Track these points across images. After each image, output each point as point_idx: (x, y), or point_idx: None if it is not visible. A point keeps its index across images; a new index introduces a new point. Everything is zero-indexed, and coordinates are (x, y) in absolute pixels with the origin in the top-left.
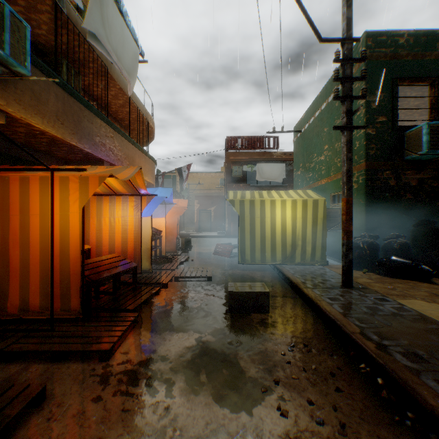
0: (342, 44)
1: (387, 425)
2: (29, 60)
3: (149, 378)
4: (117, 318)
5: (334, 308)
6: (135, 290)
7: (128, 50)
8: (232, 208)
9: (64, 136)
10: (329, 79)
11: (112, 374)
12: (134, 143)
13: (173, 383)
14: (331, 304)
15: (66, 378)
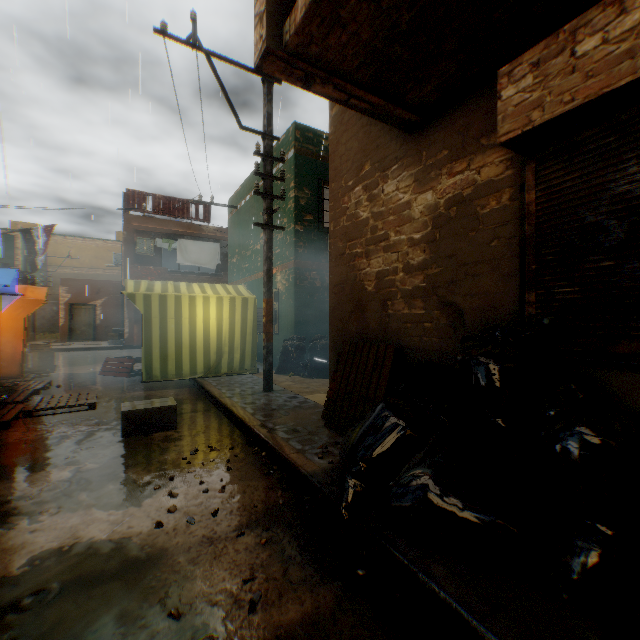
0: (264, 137)
1: (258, 478)
2: None
3: (1, 519)
4: None
5: (246, 410)
6: None
7: None
8: None
9: None
10: None
11: None
12: None
13: (41, 513)
14: (245, 408)
15: None
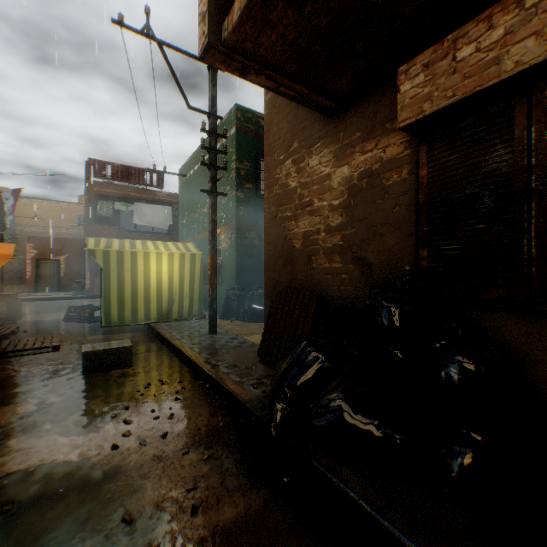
0: (209, 116)
1: (202, 406)
2: None
3: None
4: None
5: (193, 350)
6: None
7: None
8: None
9: None
10: None
11: None
12: None
13: (10, 440)
14: (192, 348)
15: None
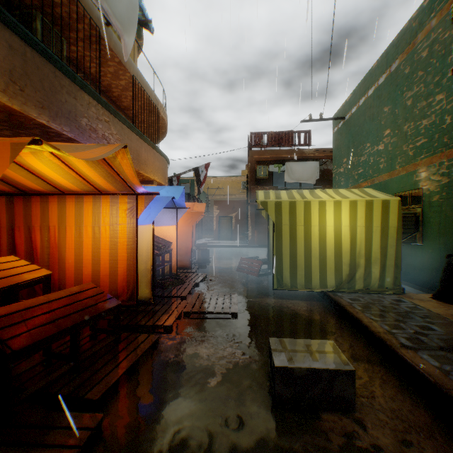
0: None
1: None
2: None
3: None
4: (55, 433)
5: None
6: (118, 342)
7: None
8: (256, 214)
9: (26, 109)
10: (392, 41)
11: None
12: (139, 133)
13: None
14: None
15: None
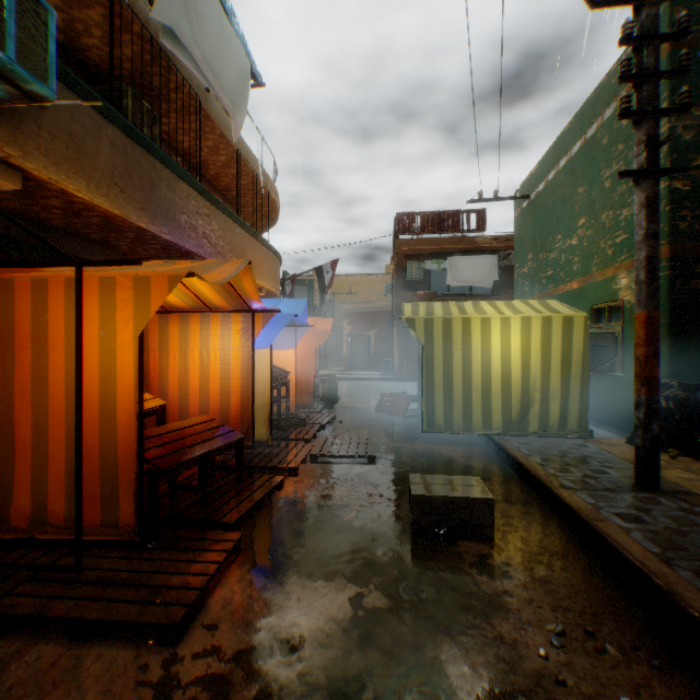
0: (636, 9)
1: None
2: (53, 71)
3: None
4: (202, 543)
5: (635, 541)
6: (240, 481)
7: (232, 62)
8: (405, 332)
9: (126, 213)
10: (588, 98)
11: (180, 683)
12: (245, 225)
13: None
14: (627, 531)
15: (88, 688)
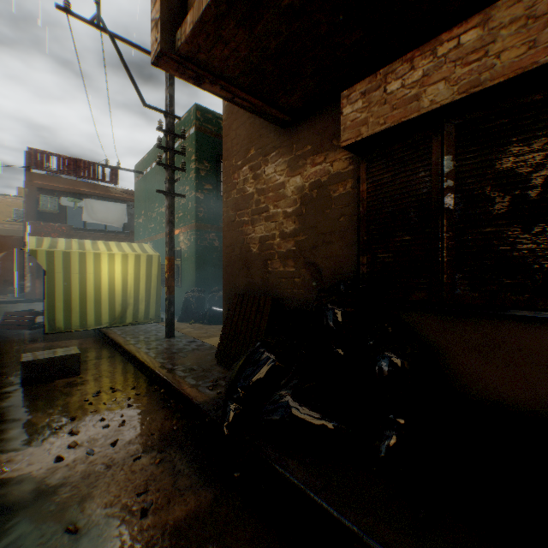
0: (166, 115)
1: (156, 412)
2: None
3: None
4: None
5: (149, 355)
6: None
7: None
8: None
9: None
10: None
11: None
12: None
13: None
14: (147, 353)
15: None
